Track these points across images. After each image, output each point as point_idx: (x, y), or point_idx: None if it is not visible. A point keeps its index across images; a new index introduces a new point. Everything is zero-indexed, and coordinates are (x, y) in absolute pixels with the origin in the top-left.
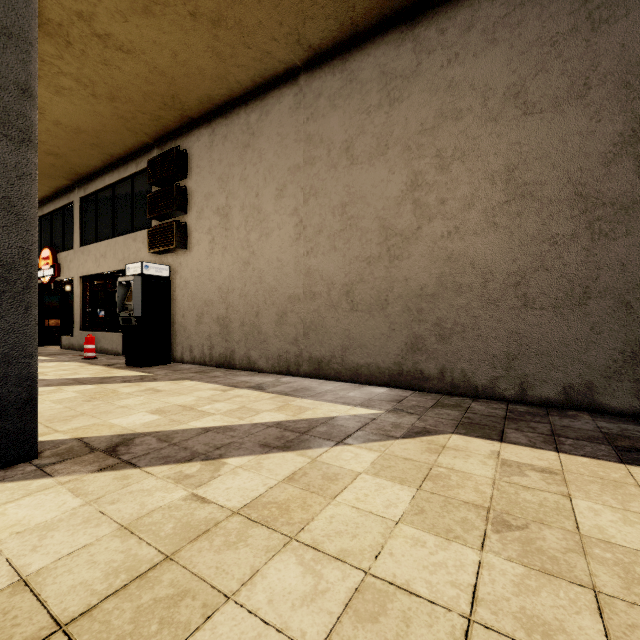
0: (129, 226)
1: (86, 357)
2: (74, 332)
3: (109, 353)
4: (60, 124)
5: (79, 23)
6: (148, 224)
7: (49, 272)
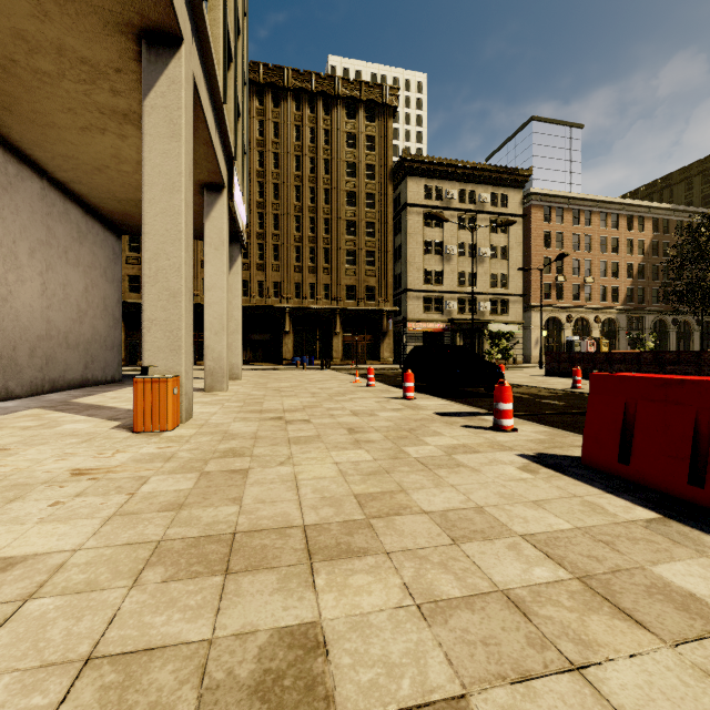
0: None
1: None
2: None
3: None
4: None
5: (119, 131)
6: None
7: None
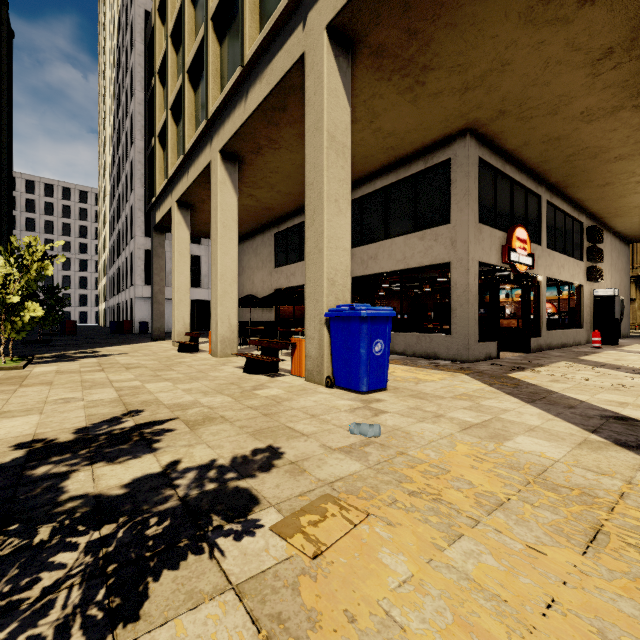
0: (571, 252)
1: (601, 347)
2: (542, 332)
3: (566, 346)
4: (634, 193)
5: None
6: (578, 257)
7: (527, 260)
